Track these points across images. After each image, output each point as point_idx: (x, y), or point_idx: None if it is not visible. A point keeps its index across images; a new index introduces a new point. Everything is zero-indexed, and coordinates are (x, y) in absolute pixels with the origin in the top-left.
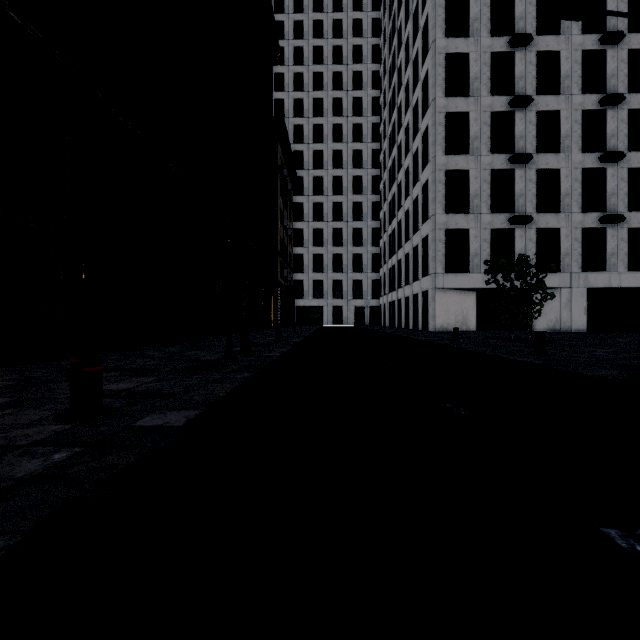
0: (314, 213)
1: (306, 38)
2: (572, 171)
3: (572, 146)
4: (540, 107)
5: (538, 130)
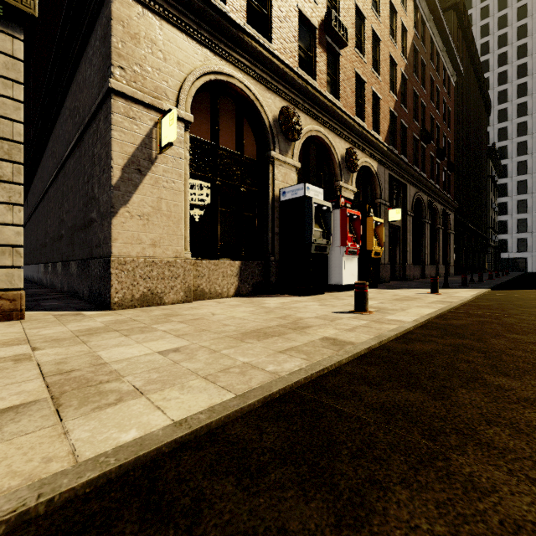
0: (517, 189)
1: (509, 62)
2: None
3: None
4: None
5: None
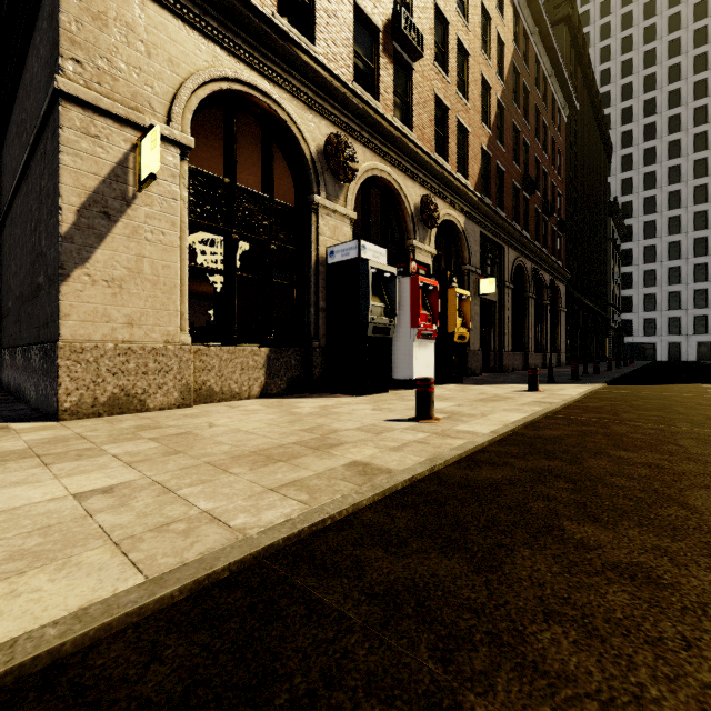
0: (644, 256)
1: (635, 96)
2: None
3: None
4: None
5: None
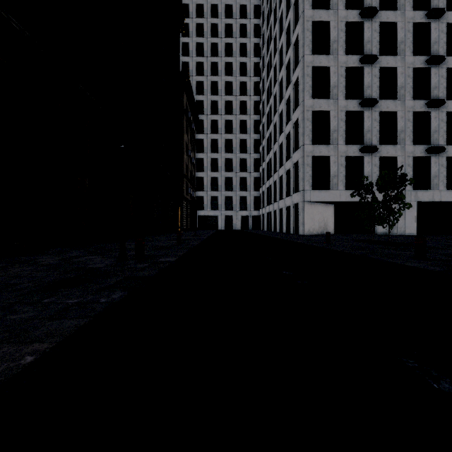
0: (211, 147)
1: (205, 17)
2: (406, 113)
3: (406, 94)
4: (382, 64)
5: (381, 82)
